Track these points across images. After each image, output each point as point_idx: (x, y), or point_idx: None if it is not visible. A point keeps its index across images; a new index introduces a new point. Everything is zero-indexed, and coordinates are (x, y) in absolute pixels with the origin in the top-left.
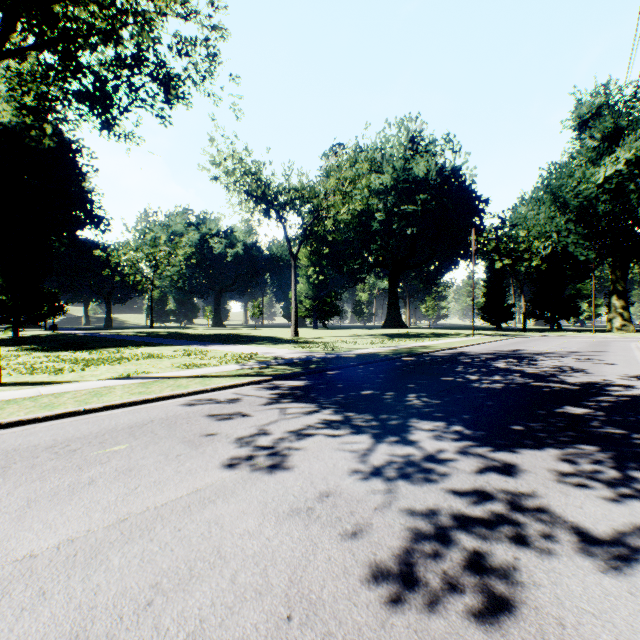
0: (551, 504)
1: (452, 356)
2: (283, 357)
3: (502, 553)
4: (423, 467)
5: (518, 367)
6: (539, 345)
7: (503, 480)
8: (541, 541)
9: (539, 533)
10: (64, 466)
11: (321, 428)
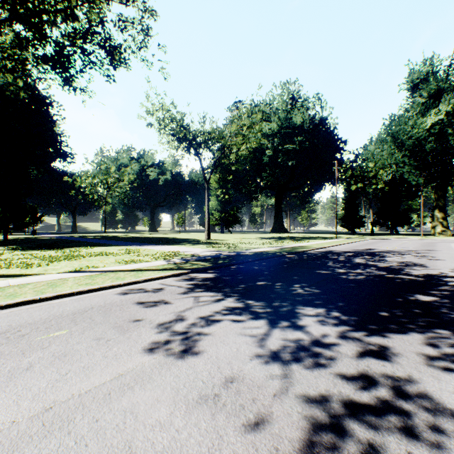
0: (427, 389)
1: (323, 254)
2: (198, 254)
3: (395, 447)
4: (312, 351)
5: (373, 262)
6: (385, 245)
7: (381, 364)
8: (428, 432)
9: (424, 422)
10: (10, 351)
11: (226, 314)
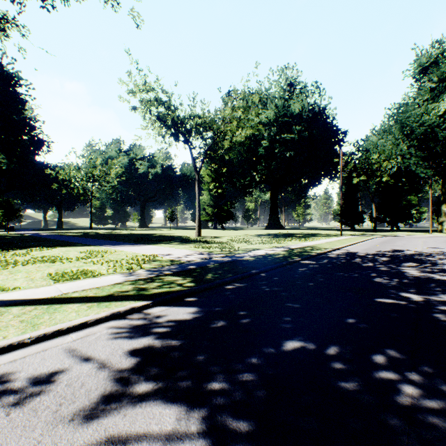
0: None
1: (347, 258)
2: (181, 260)
3: None
4: None
5: (439, 276)
6: (408, 245)
7: None
8: None
9: None
10: None
11: None
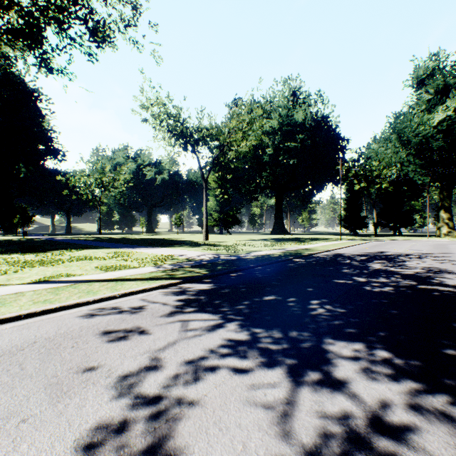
0: None
1: (332, 257)
2: (194, 259)
3: None
4: (379, 451)
5: (393, 268)
6: (395, 247)
7: None
8: None
9: None
10: None
11: (225, 355)
